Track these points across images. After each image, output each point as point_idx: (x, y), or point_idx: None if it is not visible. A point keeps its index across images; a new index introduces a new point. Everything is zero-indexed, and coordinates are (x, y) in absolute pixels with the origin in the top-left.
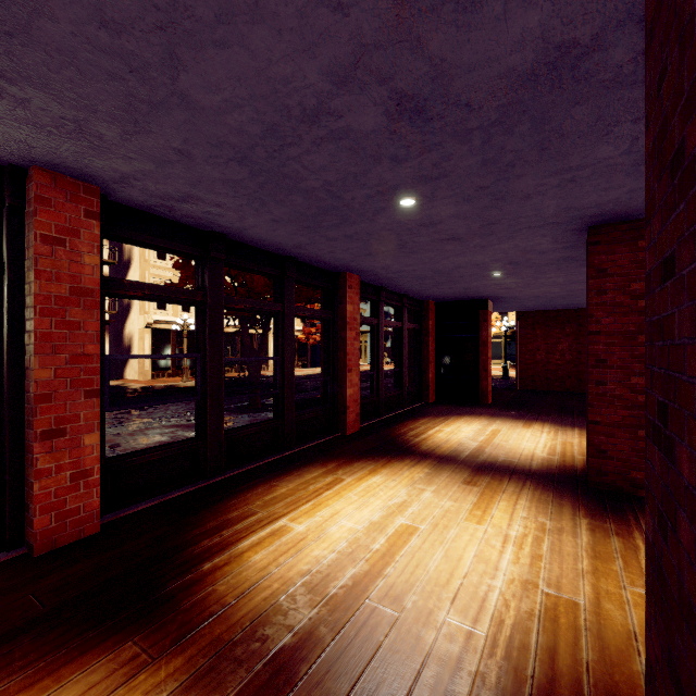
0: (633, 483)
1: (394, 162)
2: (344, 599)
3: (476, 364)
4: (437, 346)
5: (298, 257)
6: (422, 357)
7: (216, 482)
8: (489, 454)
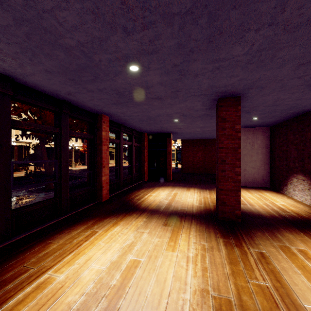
0: (236, 216)
1: (125, 33)
2: None
3: (166, 162)
4: (149, 154)
5: (71, 101)
6: (142, 159)
7: (3, 246)
8: (174, 206)
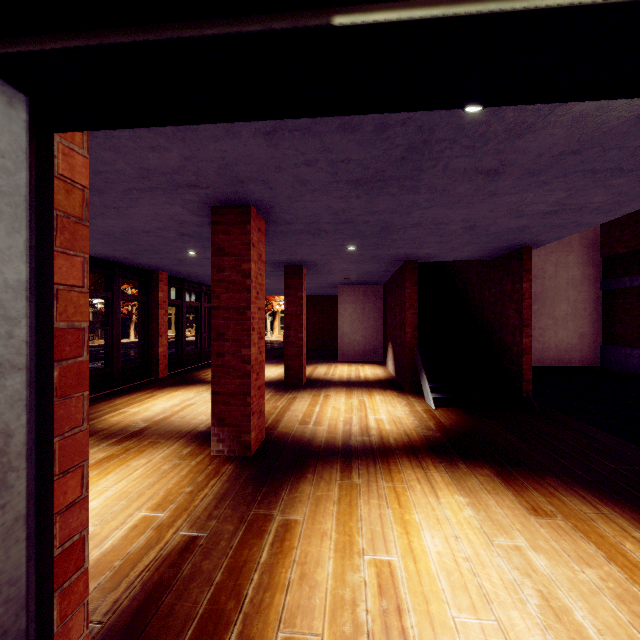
0: (299, 380)
1: (183, 243)
2: (160, 420)
3: None
4: None
5: (124, 262)
6: None
7: None
8: None
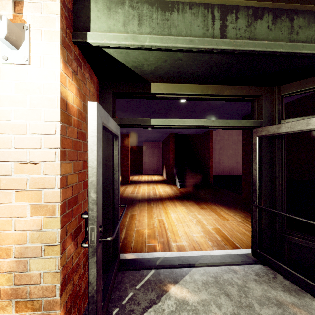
0: (128, 181)
1: None
2: None
3: None
4: None
5: None
6: None
7: None
8: None
